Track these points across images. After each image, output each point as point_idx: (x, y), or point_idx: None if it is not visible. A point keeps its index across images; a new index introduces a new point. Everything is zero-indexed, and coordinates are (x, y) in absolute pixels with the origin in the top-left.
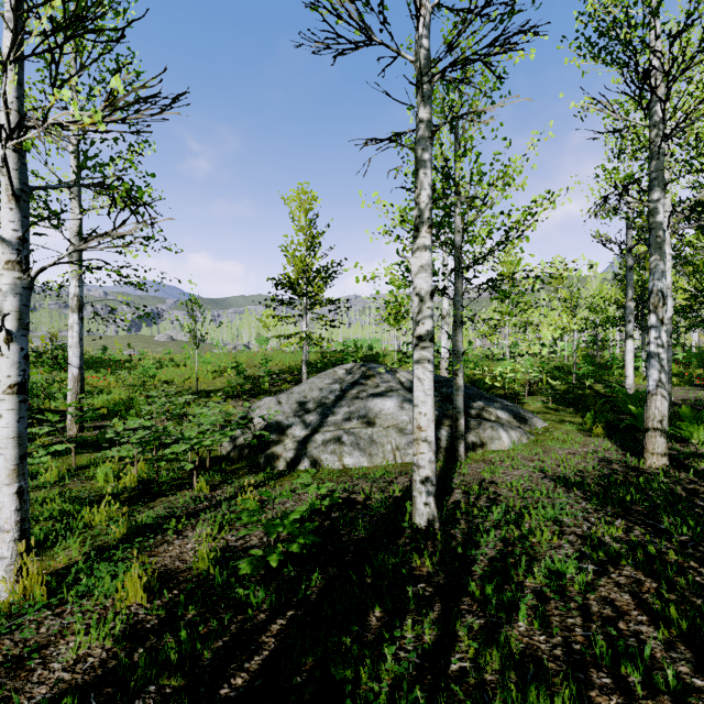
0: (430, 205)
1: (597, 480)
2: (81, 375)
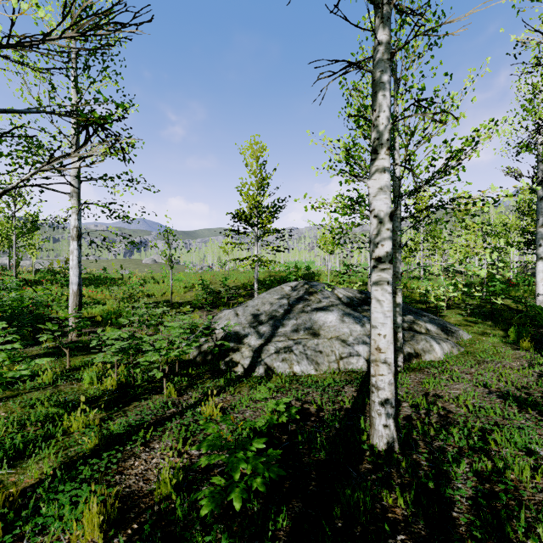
0: (390, 126)
1: None
2: (80, 291)
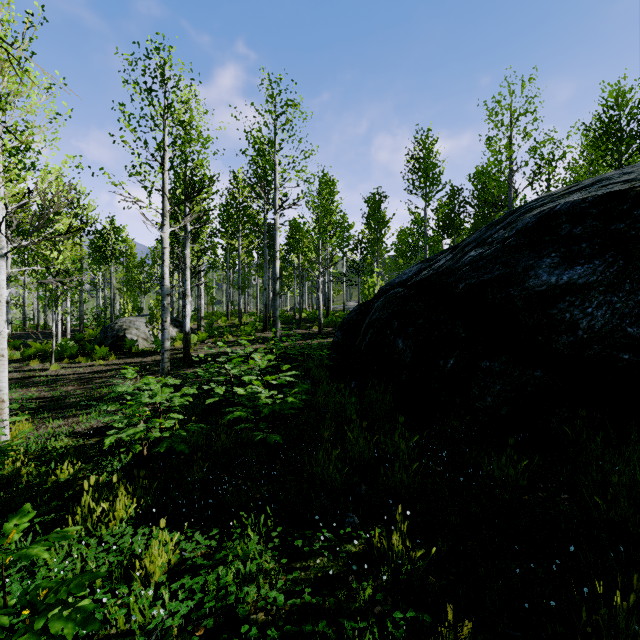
0: None
1: None
2: None
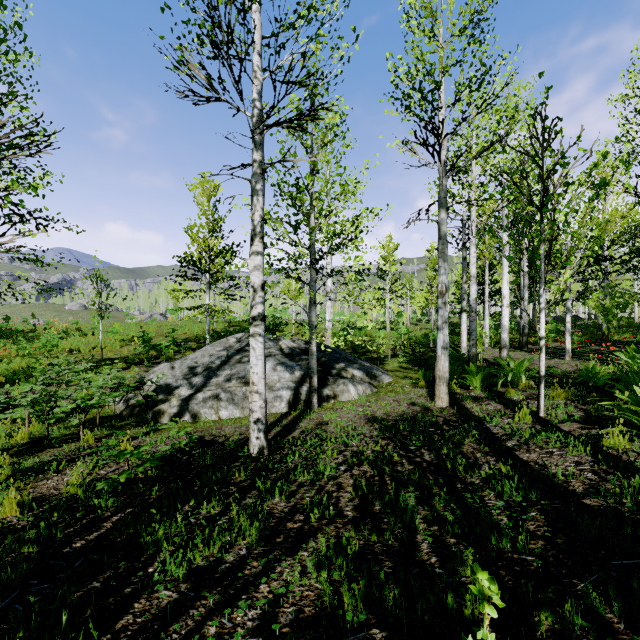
0: (260, 222)
1: (397, 417)
2: None
